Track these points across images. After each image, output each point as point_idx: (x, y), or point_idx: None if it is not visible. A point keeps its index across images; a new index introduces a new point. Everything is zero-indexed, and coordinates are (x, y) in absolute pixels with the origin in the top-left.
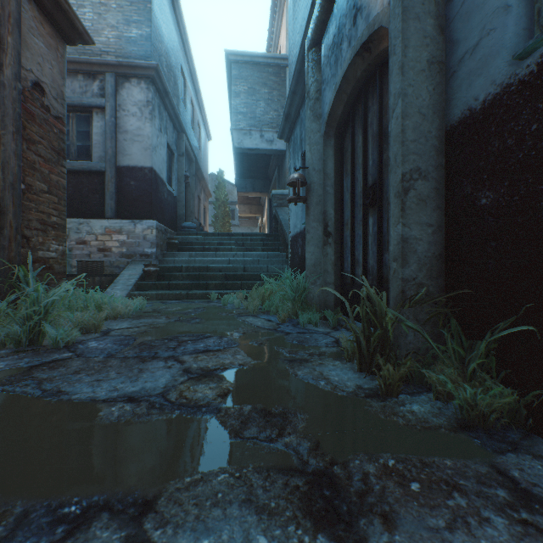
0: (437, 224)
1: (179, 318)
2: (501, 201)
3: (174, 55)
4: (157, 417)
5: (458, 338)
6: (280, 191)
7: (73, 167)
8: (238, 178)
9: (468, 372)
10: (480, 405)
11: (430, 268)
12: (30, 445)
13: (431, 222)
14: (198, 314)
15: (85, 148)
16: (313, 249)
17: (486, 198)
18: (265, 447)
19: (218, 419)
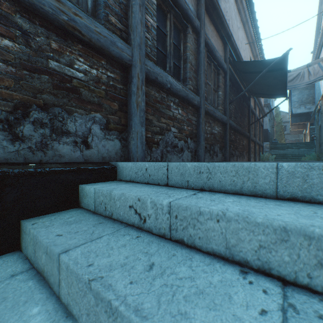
0: None
1: None
2: None
3: None
4: None
5: None
6: (313, 126)
7: None
8: (292, 117)
9: None
10: None
11: None
12: None
13: None
14: None
15: None
16: (317, 148)
17: None
18: None
19: None
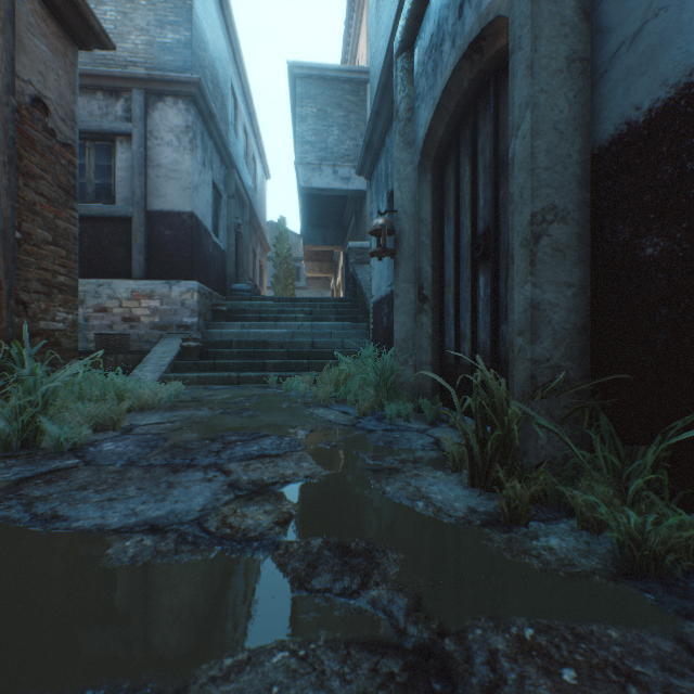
0: (579, 284)
1: (226, 410)
2: (676, 250)
3: (222, 68)
4: (188, 556)
5: (611, 443)
6: (359, 243)
7: (90, 212)
8: (305, 227)
9: (631, 494)
10: (651, 542)
11: (570, 345)
12: (0, 604)
13: (571, 281)
14: (251, 404)
15: (106, 187)
16: (403, 318)
17: (653, 247)
18: (342, 606)
19: (275, 560)
